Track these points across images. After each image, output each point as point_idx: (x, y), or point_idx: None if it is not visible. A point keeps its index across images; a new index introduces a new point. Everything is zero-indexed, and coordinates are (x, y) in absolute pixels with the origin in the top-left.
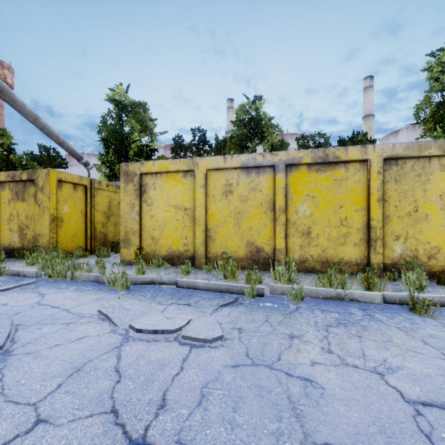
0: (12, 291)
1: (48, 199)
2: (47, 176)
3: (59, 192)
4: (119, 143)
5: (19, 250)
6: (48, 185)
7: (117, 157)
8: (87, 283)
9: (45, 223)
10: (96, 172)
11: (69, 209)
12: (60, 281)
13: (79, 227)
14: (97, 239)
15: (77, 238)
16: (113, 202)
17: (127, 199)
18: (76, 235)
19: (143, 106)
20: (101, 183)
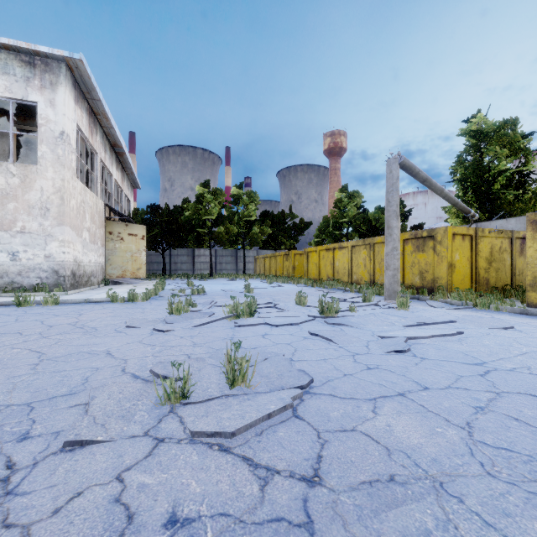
0: (461, 310)
1: (445, 250)
2: (445, 232)
3: (452, 244)
4: (480, 179)
5: (420, 288)
6: (445, 239)
7: (475, 195)
8: (514, 314)
9: (443, 269)
10: (422, 211)
11: (458, 257)
12: (486, 310)
13: (466, 272)
14: (480, 284)
15: (464, 282)
16: (494, 248)
17: (536, 246)
18: (463, 279)
19: (511, 123)
20: (483, 231)
